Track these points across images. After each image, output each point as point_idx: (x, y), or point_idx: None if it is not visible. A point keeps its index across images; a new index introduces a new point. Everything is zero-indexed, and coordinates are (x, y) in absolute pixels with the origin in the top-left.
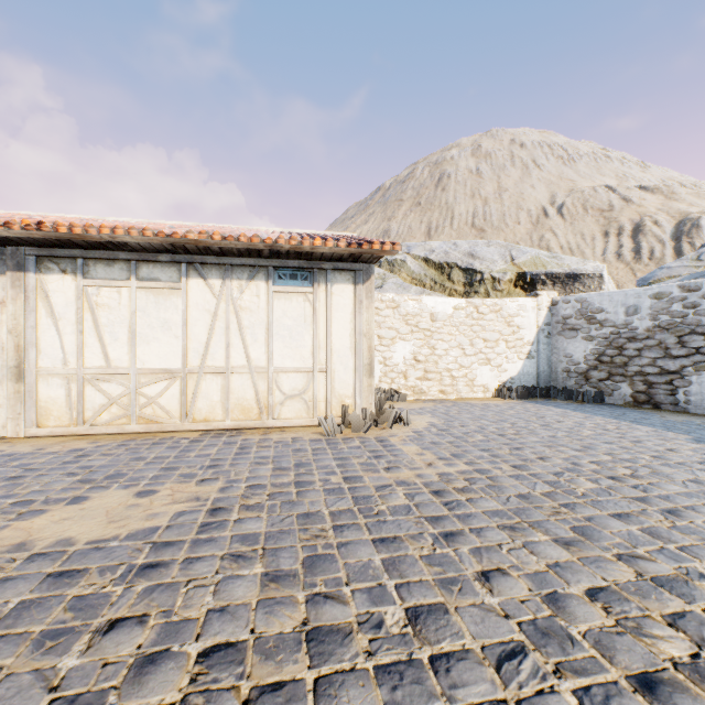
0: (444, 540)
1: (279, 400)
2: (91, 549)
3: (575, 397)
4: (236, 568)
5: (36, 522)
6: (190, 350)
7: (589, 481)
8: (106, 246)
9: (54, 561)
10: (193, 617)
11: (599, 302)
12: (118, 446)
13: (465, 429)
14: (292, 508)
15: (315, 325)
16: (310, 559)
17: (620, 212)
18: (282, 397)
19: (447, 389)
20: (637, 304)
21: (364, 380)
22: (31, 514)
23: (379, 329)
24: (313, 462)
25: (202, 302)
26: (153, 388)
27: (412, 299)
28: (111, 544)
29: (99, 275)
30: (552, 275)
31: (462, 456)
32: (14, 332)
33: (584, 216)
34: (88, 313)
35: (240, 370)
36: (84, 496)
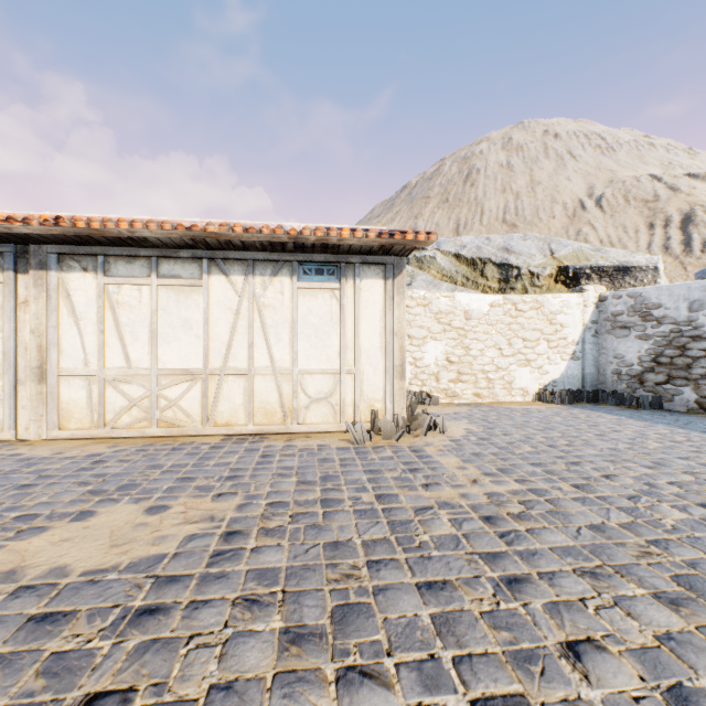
0: (508, 589)
1: (304, 403)
2: (85, 582)
3: (628, 402)
4: (249, 620)
5: (34, 543)
6: (211, 351)
7: (676, 510)
8: (126, 242)
9: (41, 598)
10: (190, 697)
11: (656, 297)
12: (136, 451)
13: (508, 437)
14: (318, 534)
15: (342, 323)
16: (340, 610)
17: (667, 202)
18: (307, 400)
19: (483, 392)
20: (703, 298)
21: (395, 383)
22: (31, 533)
23: (409, 328)
24: (341, 475)
25: (223, 300)
26: (174, 390)
27: (444, 295)
28: (109, 577)
29: (120, 273)
30: (598, 269)
31: (510, 472)
32: (37, 332)
33: (626, 208)
34: (109, 312)
35: (263, 372)
36: (91, 510)
